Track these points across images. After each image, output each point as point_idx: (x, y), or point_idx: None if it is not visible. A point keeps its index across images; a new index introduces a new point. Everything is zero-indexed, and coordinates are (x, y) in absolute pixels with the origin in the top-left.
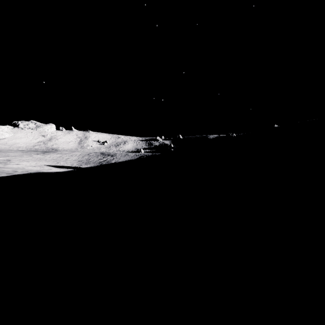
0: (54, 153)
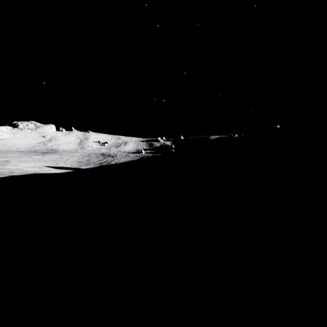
0: (53, 153)
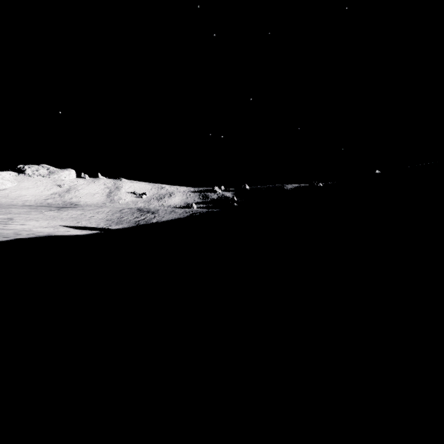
0: (73, 209)
